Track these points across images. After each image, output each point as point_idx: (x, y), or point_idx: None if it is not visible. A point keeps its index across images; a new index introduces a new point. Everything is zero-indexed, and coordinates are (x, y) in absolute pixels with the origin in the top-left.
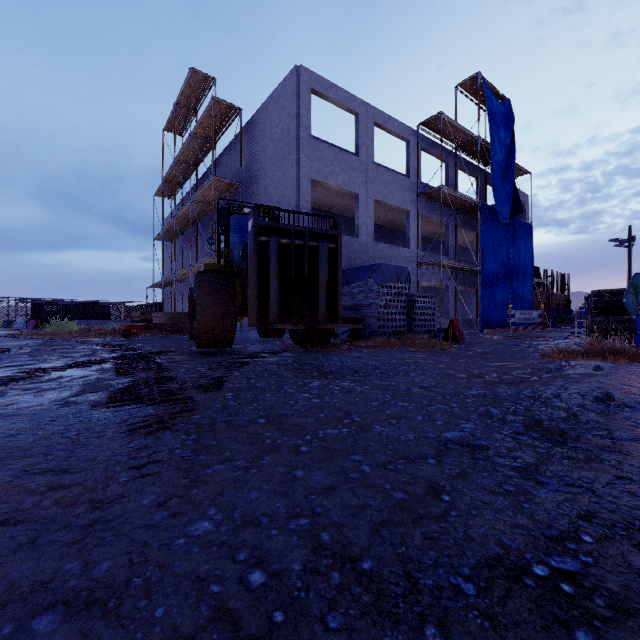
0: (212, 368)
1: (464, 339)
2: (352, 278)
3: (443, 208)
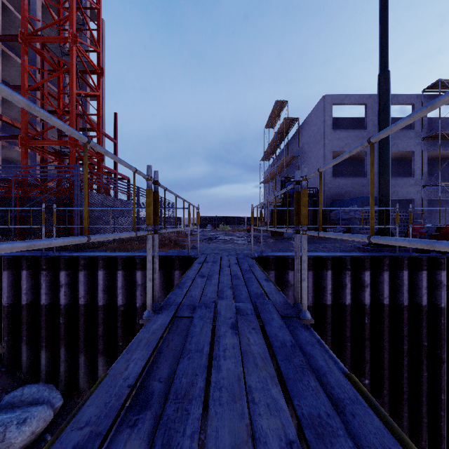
0: (271, 239)
1: None
2: (348, 204)
3: None
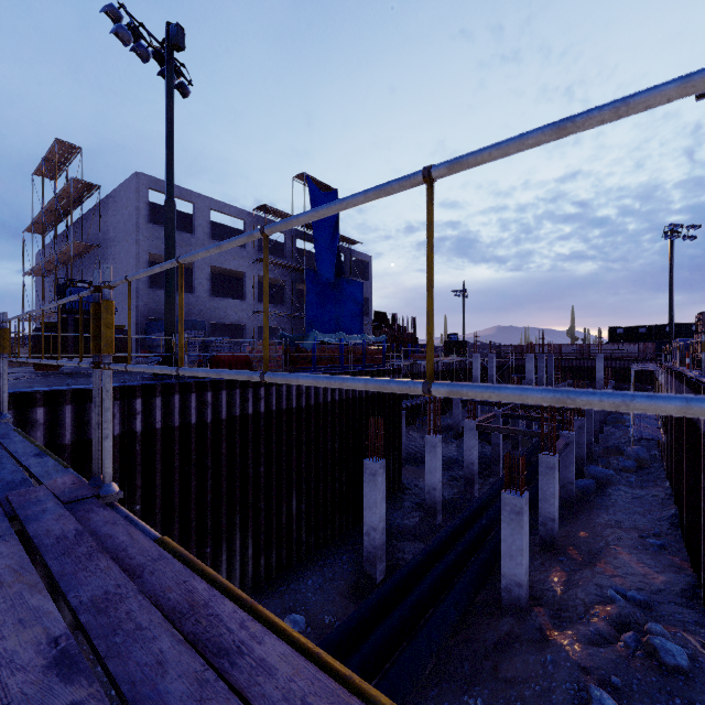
0: (29, 376)
1: None
2: None
3: (281, 269)
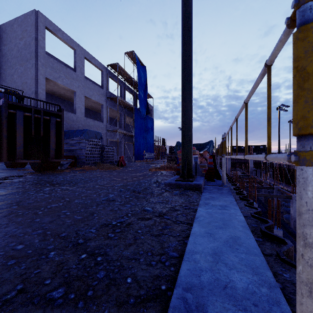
0: None
1: (126, 165)
2: (71, 135)
3: (119, 106)
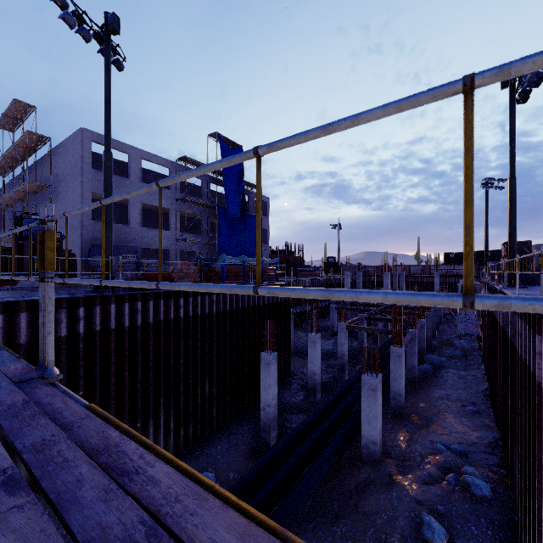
0: None
1: None
2: None
3: (198, 207)
